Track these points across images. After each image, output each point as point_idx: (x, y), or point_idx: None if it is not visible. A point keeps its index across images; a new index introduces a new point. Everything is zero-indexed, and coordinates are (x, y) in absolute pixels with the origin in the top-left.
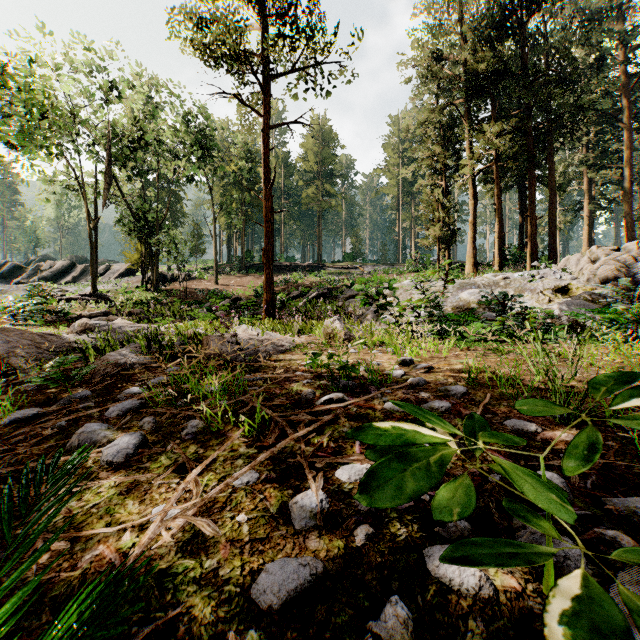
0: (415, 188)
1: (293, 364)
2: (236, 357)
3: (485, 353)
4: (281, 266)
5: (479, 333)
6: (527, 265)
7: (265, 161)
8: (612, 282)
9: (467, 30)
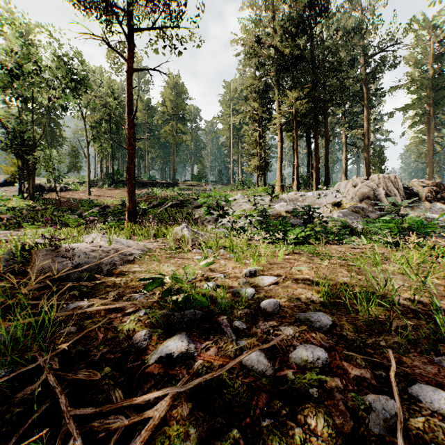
0: (242, 131)
1: (136, 280)
2: (69, 275)
3: (309, 256)
4: (144, 182)
5: (296, 237)
6: (313, 187)
7: (128, 96)
8: (366, 200)
9: (277, 25)
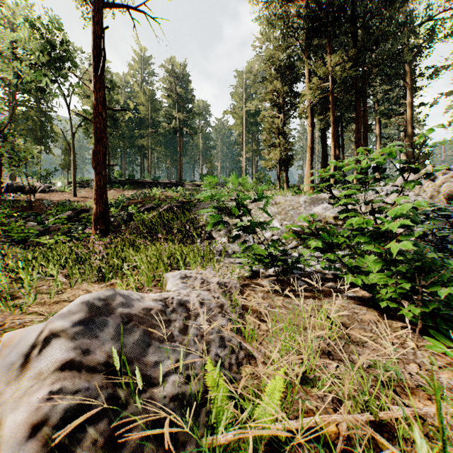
0: (260, 118)
1: None
2: None
3: None
4: (145, 182)
5: None
6: None
7: (95, 41)
8: None
9: None
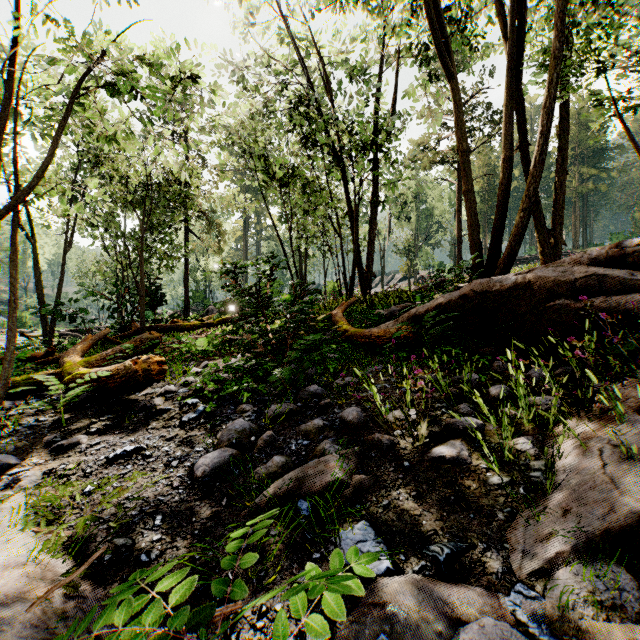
0: None
1: None
2: None
3: None
4: (520, 259)
5: None
6: None
7: (457, 209)
8: None
9: None
